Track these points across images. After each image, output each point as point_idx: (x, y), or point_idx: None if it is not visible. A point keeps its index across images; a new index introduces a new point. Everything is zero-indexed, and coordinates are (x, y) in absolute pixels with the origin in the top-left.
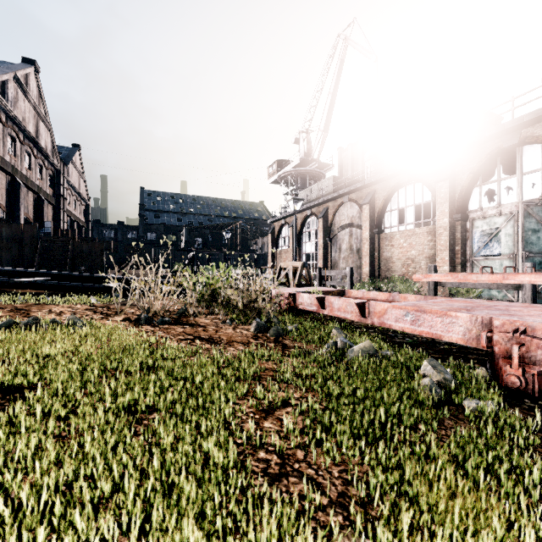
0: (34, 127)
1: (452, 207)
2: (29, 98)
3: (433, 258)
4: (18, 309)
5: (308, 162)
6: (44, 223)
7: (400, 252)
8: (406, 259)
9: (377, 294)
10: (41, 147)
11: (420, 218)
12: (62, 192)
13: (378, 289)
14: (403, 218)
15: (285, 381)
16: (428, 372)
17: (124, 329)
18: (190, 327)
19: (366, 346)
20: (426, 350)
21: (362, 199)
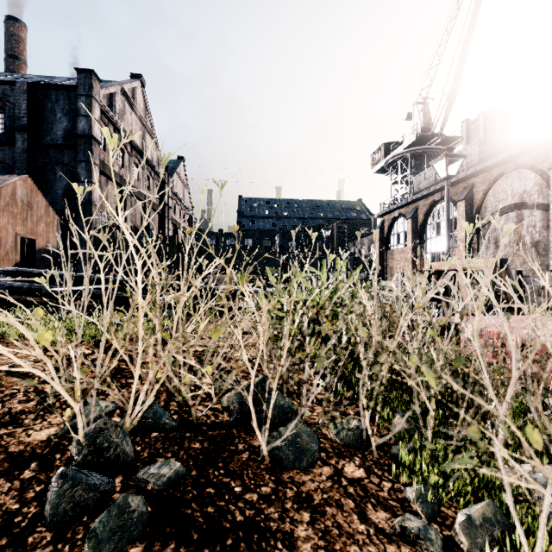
0: (140, 139)
1: None
2: (135, 111)
3: None
4: None
5: (427, 138)
6: (149, 231)
7: None
8: None
9: None
10: (147, 158)
11: None
12: (167, 201)
13: None
14: None
15: None
16: None
17: None
18: None
19: None
20: None
21: (547, 161)
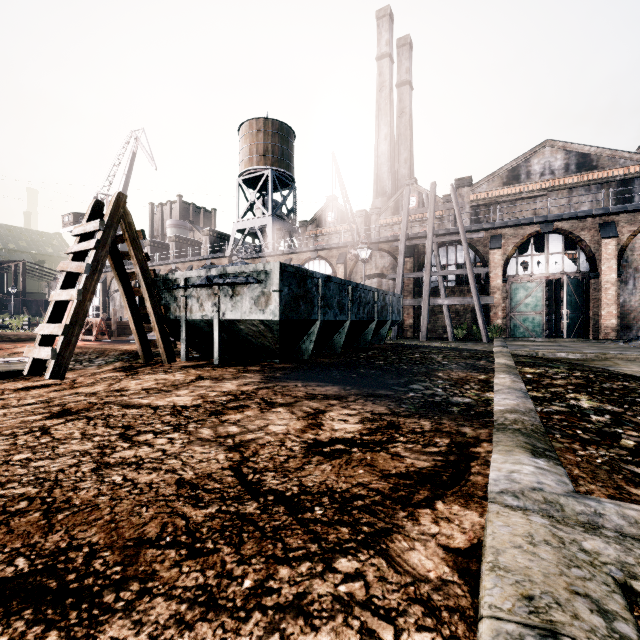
0: None
1: None
2: None
3: None
4: None
5: None
6: None
7: None
8: None
9: None
10: None
11: None
12: None
13: None
14: None
15: None
16: None
17: None
18: None
19: None
20: None
21: None
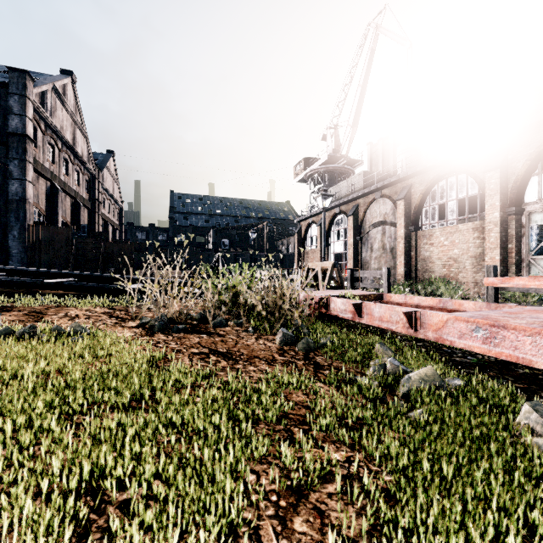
0: (71, 135)
1: (504, 200)
2: (66, 107)
3: (480, 258)
4: (35, 312)
5: (336, 158)
6: (80, 226)
7: (441, 251)
8: (448, 259)
9: (423, 299)
10: (78, 154)
11: (460, 214)
12: (97, 196)
13: (415, 291)
14: (441, 215)
15: (323, 430)
16: (533, 422)
17: (131, 339)
18: (207, 336)
19: (428, 374)
20: (502, 375)
21: (397, 194)
